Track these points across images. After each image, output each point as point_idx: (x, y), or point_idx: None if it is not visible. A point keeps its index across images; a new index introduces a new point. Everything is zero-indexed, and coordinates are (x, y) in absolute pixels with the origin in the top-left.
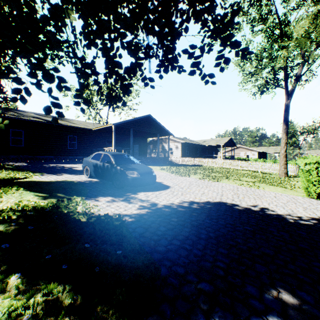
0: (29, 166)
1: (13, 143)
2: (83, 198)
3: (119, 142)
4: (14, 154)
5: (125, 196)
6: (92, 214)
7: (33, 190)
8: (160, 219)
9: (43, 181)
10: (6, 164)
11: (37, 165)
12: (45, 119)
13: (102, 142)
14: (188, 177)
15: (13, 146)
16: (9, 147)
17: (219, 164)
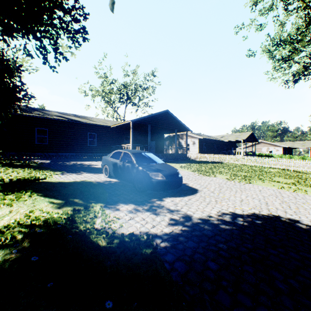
0: (51, 163)
1: (40, 141)
2: (102, 206)
3: (136, 139)
4: (39, 152)
5: (150, 203)
6: (113, 233)
7: (48, 195)
8: (203, 244)
9: (61, 182)
10: (31, 162)
11: (59, 163)
12: (67, 117)
13: (120, 139)
14: (214, 177)
15: (39, 144)
16: (35, 145)
17: (242, 161)
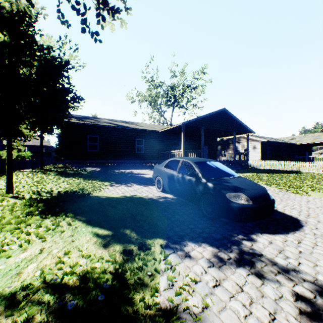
0: (101, 172)
1: (92, 148)
2: (163, 247)
3: (185, 144)
4: (91, 159)
5: (234, 244)
6: None
7: (92, 221)
8: None
9: (109, 197)
10: (83, 170)
11: (108, 171)
12: (116, 123)
13: (168, 145)
14: (308, 196)
15: (90, 151)
16: (87, 153)
17: None
